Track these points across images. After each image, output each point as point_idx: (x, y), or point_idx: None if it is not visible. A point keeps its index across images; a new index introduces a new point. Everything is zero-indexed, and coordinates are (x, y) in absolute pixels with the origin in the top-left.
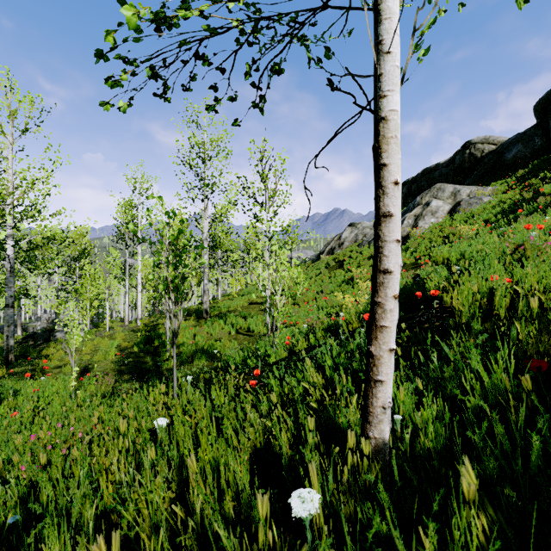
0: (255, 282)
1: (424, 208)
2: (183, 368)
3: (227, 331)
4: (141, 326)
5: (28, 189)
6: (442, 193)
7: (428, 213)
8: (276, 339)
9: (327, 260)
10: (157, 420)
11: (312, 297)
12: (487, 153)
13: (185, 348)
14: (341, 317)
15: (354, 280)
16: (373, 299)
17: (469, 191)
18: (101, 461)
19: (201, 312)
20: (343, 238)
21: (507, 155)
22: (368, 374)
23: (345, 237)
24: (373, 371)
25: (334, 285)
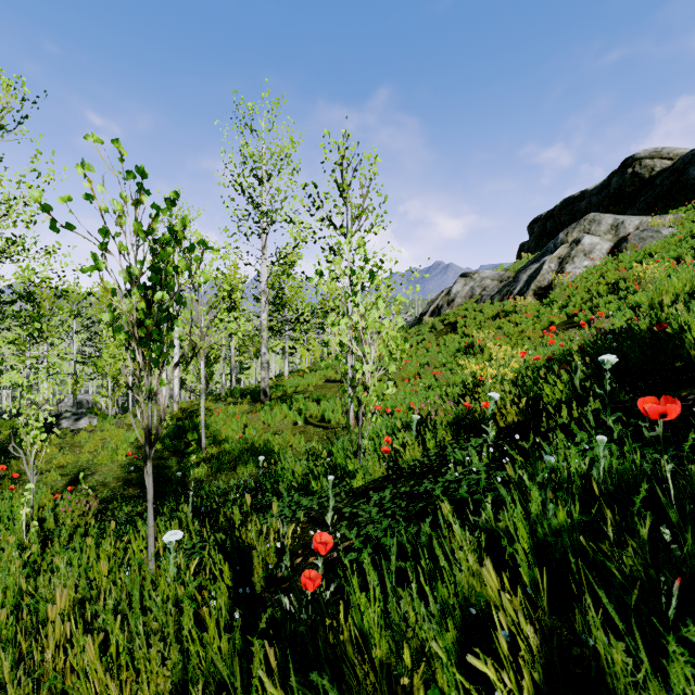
0: (326, 339)
1: (573, 247)
2: (220, 478)
3: (292, 420)
4: (176, 412)
5: (3, 213)
6: (598, 226)
7: (579, 254)
8: (365, 441)
9: (432, 323)
10: None
11: (413, 372)
12: (659, 172)
13: (228, 445)
14: (491, 402)
15: (475, 347)
16: None
17: (638, 222)
18: None
19: (259, 393)
20: (454, 292)
21: (692, 171)
22: None
23: (457, 291)
24: None
25: (445, 355)
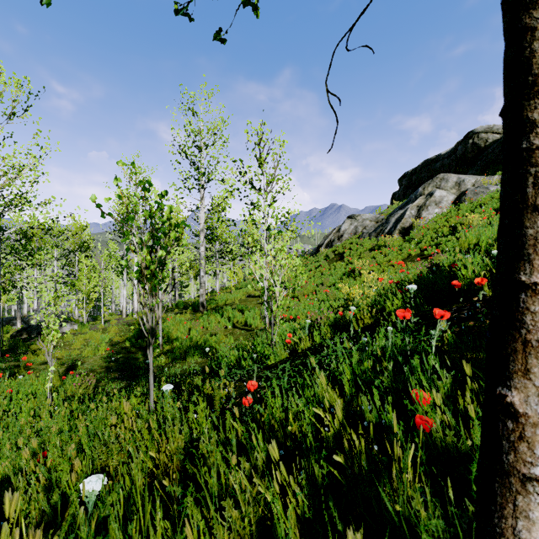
0: (251, 271)
1: (428, 199)
2: (175, 365)
3: (224, 325)
4: (136, 320)
5: (15, 176)
6: (446, 183)
7: (431, 204)
8: (275, 337)
9: (326, 252)
10: (87, 480)
11: (311, 290)
12: (491, 143)
13: (178, 343)
14: (352, 311)
15: (355, 272)
16: (514, 277)
17: (474, 181)
18: (7, 536)
19: (198, 306)
20: (343, 230)
21: None
22: (498, 455)
23: (344, 229)
24: (517, 452)
25: (335, 277)
